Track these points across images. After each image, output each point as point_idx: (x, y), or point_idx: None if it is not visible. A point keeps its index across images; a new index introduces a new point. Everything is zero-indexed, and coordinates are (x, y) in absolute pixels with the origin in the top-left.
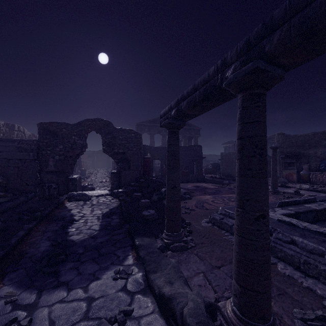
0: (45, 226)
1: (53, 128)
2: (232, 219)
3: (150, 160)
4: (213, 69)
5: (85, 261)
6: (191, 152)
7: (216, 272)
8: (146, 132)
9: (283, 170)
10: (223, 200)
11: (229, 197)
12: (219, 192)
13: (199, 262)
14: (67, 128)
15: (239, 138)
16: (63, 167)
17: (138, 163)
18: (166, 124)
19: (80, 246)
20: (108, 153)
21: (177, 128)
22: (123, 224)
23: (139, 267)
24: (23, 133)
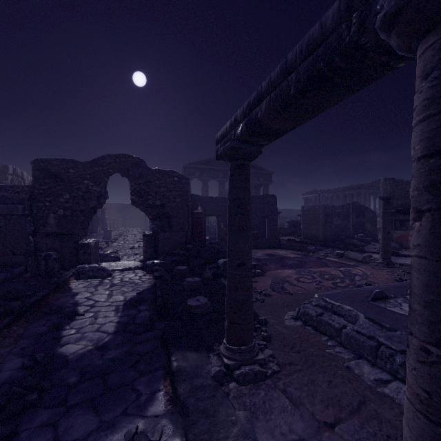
0: (25, 326)
1: (55, 168)
2: (338, 316)
3: (201, 217)
4: (334, 8)
5: (76, 404)
6: (261, 204)
7: (329, 440)
8: (197, 178)
9: (394, 231)
10: (313, 278)
11: (321, 272)
12: (305, 264)
13: (292, 411)
14: (76, 168)
15: (430, 154)
16: (70, 227)
17: (184, 220)
18: (227, 151)
19: (74, 369)
20: (139, 206)
21: (246, 159)
22: (155, 321)
23: (175, 423)
24: (22, 178)
